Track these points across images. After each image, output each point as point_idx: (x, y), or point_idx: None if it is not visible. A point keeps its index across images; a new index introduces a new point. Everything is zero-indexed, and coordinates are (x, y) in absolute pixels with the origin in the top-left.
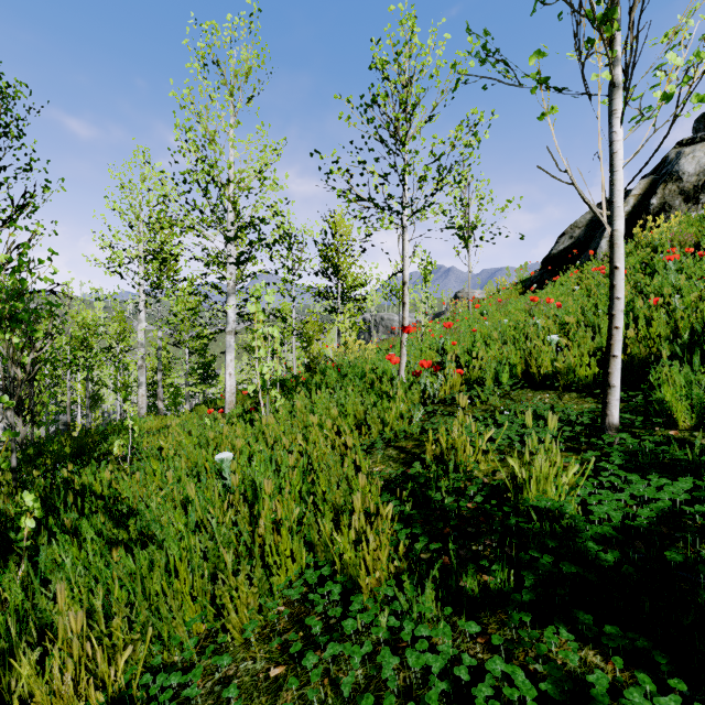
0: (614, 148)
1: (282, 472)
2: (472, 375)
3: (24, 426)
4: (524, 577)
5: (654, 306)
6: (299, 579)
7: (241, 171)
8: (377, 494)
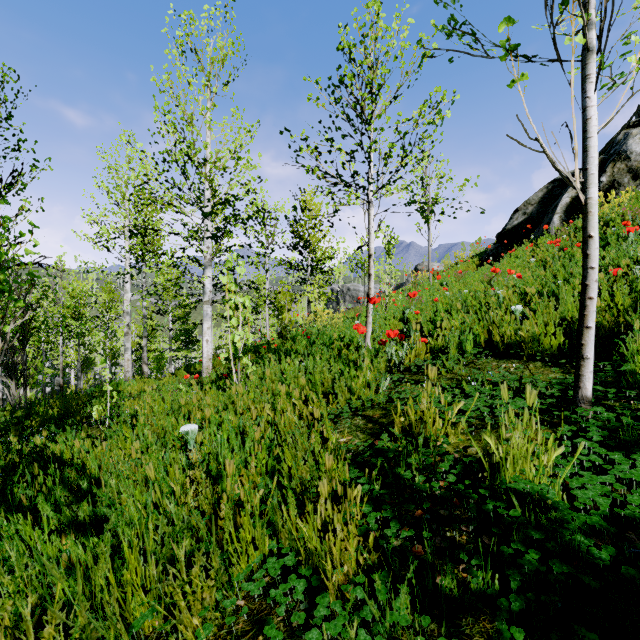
0: (587, 113)
1: (248, 445)
2: (435, 343)
3: (17, 389)
4: (510, 578)
5: (613, 277)
6: (260, 571)
7: (217, 151)
8: (344, 470)
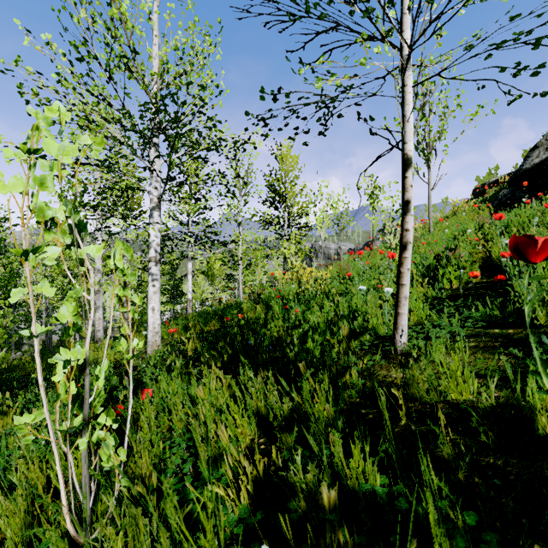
0: None
1: None
2: None
3: None
4: None
5: None
6: None
7: (163, 56)
8: None
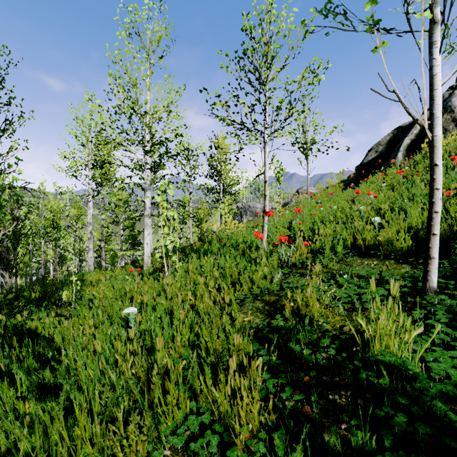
0: (434, 71)
1: (174, 324)
2: (314, 246)
3: (10, 278)
4: (384, 437)
5: (446, 197)
6: (182, 427)
7: (154, 106)
8: (248, 344)
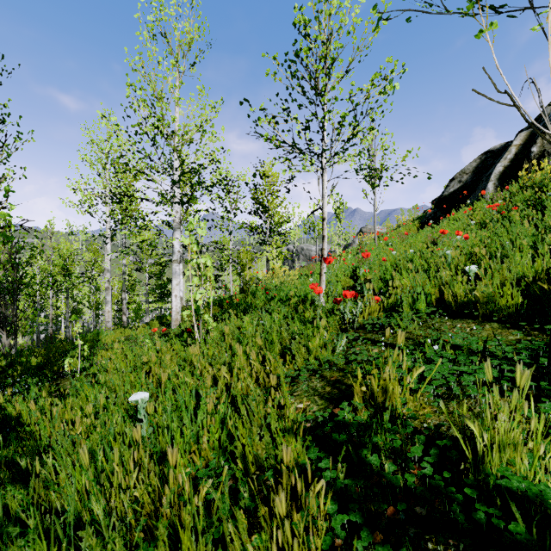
0: None
1: (199, 418)
2: (388, 301)
3: (8, 338)
4: None
5: None
6: None
7: (185, 125)
8: (303, 451)
